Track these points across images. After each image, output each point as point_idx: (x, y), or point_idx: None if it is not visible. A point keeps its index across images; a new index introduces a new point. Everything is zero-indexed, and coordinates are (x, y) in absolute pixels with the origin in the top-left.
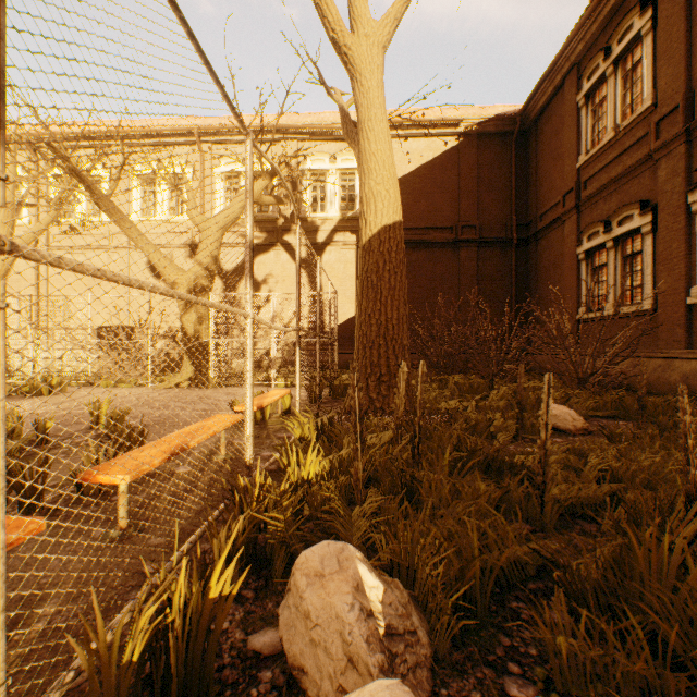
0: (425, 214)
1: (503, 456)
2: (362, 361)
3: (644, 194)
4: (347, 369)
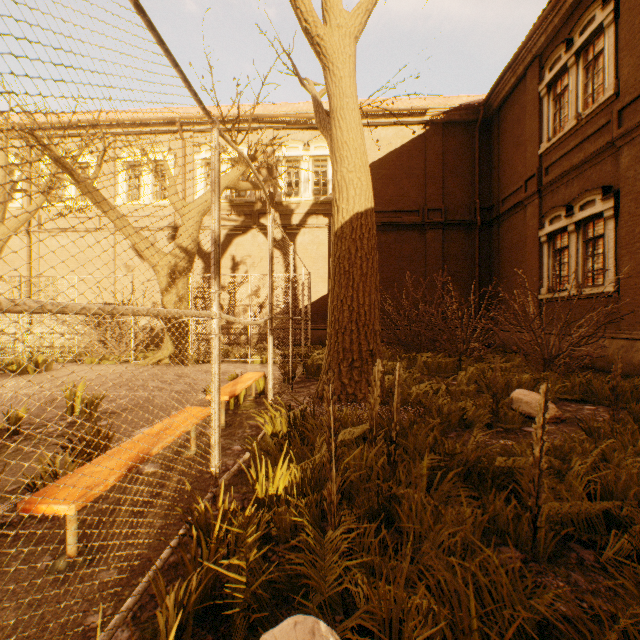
0: (393, 198)
1: (485, 464)
2: (334, 346)
3: (606, 180)
4: (320, 344)
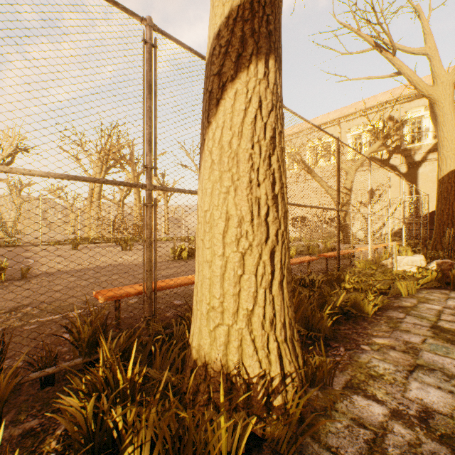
0: None
1: None
2: (437, 230)
3: None
4: None
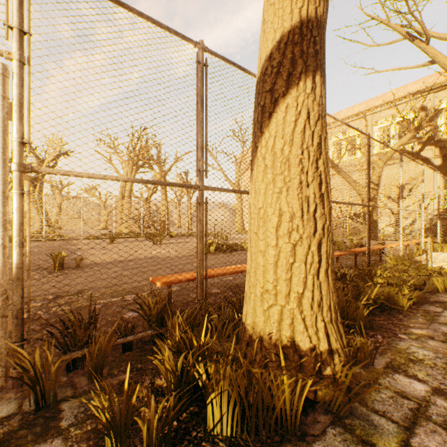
0: None
1: None
2: None
3: None
4: None
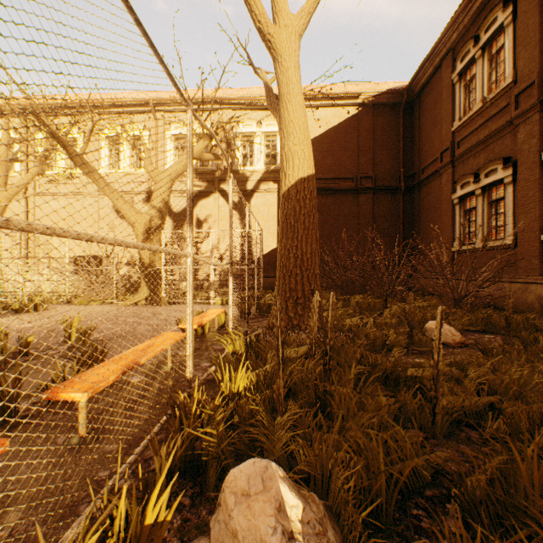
0: (331, 167)
1: (399, 371)
2: (282, 286)
3: (506, 152)
4: (271, 290)
